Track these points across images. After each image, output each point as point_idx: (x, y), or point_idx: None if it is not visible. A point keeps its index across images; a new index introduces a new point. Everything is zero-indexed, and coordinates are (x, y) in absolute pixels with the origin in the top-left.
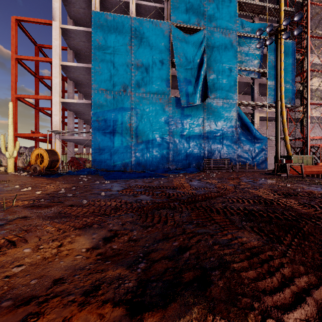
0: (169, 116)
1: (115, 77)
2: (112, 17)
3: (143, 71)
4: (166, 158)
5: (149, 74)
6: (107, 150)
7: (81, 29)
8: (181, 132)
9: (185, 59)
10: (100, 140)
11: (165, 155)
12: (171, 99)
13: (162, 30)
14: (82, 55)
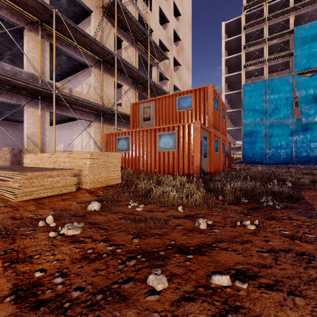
0: (292, 131)
1: (256, 114)
2: (254, 84)
3: (273, 107)
4: (290, 156)
5: (277, 108)
6: (251, 152)
7: (235, 92)
8: (303, 140)
9: (306, 93)
10: (247, 147)
11: (290, 154)
12: (294, 120)
13: (287, 80)
14: (232, 99)
